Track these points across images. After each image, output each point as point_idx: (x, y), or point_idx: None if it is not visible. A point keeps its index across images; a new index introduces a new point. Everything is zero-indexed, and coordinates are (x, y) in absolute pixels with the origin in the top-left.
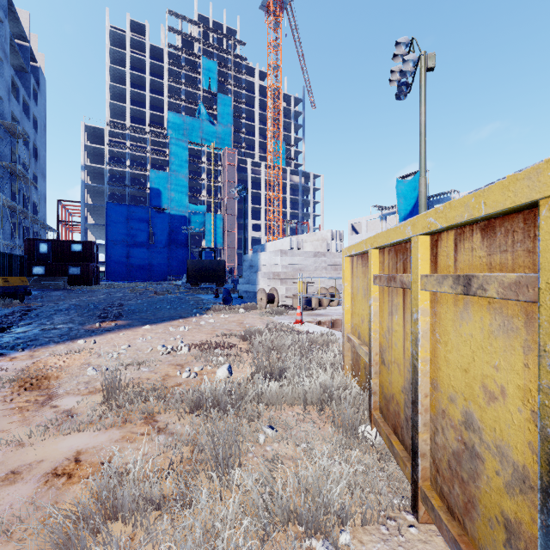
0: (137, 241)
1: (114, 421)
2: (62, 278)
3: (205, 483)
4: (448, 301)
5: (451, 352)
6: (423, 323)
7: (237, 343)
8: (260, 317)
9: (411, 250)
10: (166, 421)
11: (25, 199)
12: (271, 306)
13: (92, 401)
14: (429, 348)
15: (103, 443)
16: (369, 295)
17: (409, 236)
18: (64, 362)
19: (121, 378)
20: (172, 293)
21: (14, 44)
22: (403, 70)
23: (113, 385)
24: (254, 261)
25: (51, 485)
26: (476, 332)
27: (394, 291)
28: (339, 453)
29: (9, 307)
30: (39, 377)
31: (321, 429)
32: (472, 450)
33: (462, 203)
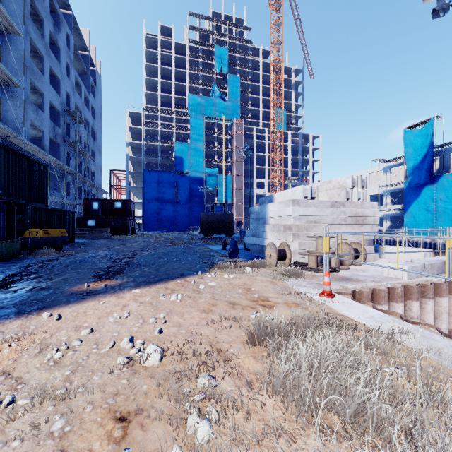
0: (166, 199)
1: None
2: (105, 229)
3: None
4: None
5: None
6: None
7: (242, 349)
8: (271, 280)
9: None
10: None
11: (86, 170)
12: (282, 263)
13: None
14: None
15: None
16: None
17: None
18: None
19: None
20: (186, 243)
21: (77, 53)
22: None
23: None
24: (261, 213)
25: None
26: None
27: None
28: None
29: (43, 256)
30: None
31: None
32: None
33: None
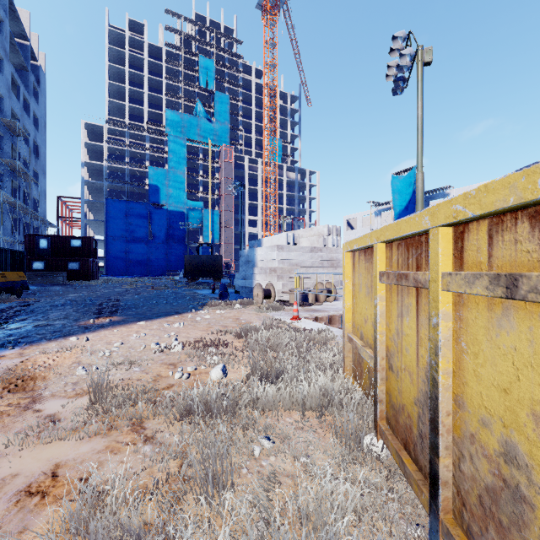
0: (136, 236)
1: (99, 428)
2: (61, 273)
3: (193, 507)
4: (478, 304)
5: (484, 366)
6: (444, 329)
7: (232, 340)
8: (257, 313)
9: (429, 244)
10: (154, 428)
11: (25, 196)
12: (268, 301)
13: (77, 405)
14: (451, 358)
15: (85, 454)
16: (374, 293)
17: (427, 228)
18: (54, 360)
19: (111, 379)
20: (169, 288)
21: (14, 42)
22: (400, 65)
23: (100, 388)
24: (251, 256)
25: (21, 507)
26: (522, 345)
27: (405, 290)
28: (343, 469)
29: (6, 302)
30: (25, 378)
31: (322, 439)
32: (515, 491)
33: (506, 184)
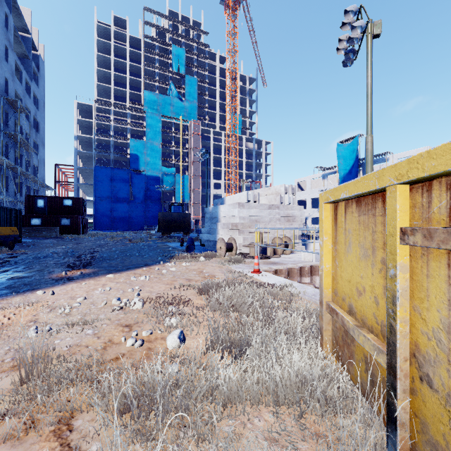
0: (119, 197)
1: (12, 430)
2: (54, 228)
3: None
4: None
5: None
6: None
7: (194, 297)
8: (219, 265)
9: None
10: (83, 430)
11: (27, 163)
12: (230, 254)
13: (0, 389)
14: None
15: None
16: (388, 259)
17: None
18: (9, 318)
19: (58, 344)
20: (144, 241)
21: (17, 35)
22: (351, 37)
23: (32, 364)
24: (215, 213)
25: None
26: None
27: None
28: None
29: None
30: None
31: None
32: None
33: None
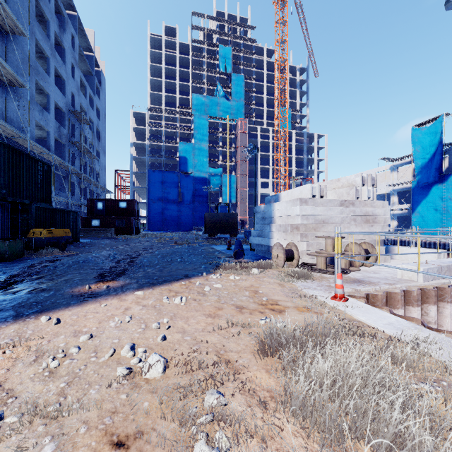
0: (170, 199)
1: None
2: (110, 228)
3: None
4: None
5: None
6: None
7: (252, 360)
8: (279, 282)
9: None
10: None
11: (91, 170)
12: (289, 264)
13: None
14: None
15: None
16: None
17: None
18: None
19: None
20: (190, 243)
21: (82, 54)
22: None
23: None
24: (267, 213)
25: None
26: None
27: None
28: None
29: (46, 256)
30: None
31: None
32: None
33: None
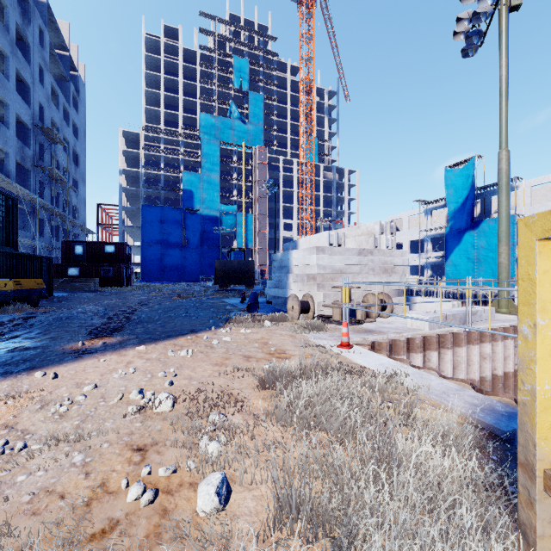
0: (171, 242)
1: None
2: (93, 279)
3: None
4: None
5: None
6: None
7: (252, 393)
8: (291, 334)
9: None
10: None
11: (65, 203)
12: (305, 316)
13: None
14: None
15: None
16: None
17: None
18: None
19: (20, 485)
20: (197, 296)
21: (54, 53)
22: (477, 12)
23: None
24: (285, 261)
25: None
26: None
27: None
28: None
29: (15, 313)
30: None
31: None
32: None
33: None
